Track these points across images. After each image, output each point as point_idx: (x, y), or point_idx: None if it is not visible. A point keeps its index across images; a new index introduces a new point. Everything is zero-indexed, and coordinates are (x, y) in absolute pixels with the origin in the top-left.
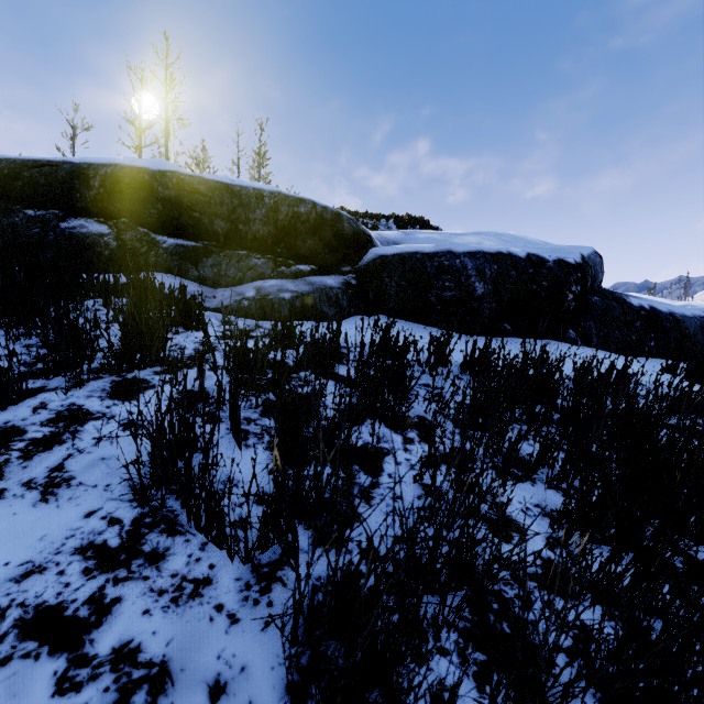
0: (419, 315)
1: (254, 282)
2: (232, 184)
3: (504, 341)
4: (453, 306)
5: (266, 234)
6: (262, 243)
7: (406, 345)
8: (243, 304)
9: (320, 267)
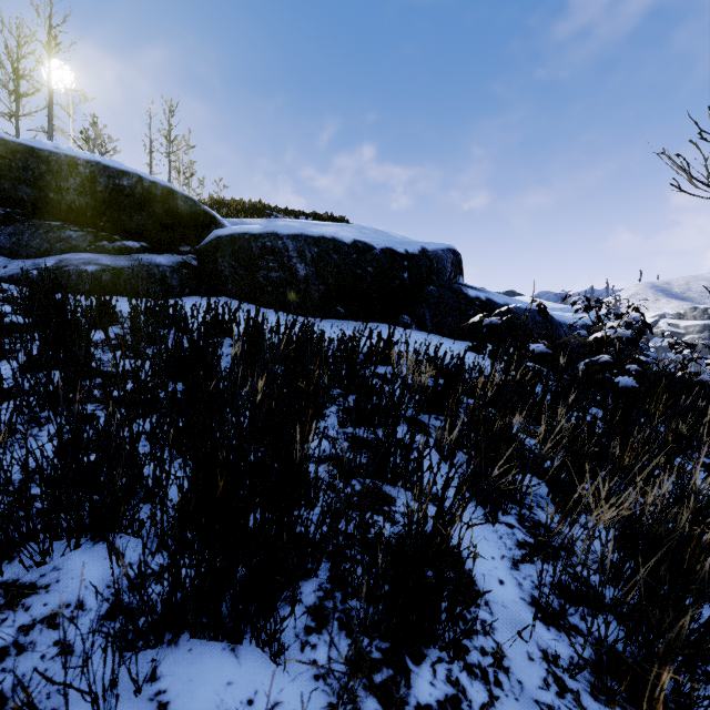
0: (255, 296)
1: (64, 254)
2: (40, 148)
3: (335, 323)
4: (282, 287)
5: (84, 206)
6: (80, 215)
7: (163, 310)
8: (32, 273)
9: (153, 245)
